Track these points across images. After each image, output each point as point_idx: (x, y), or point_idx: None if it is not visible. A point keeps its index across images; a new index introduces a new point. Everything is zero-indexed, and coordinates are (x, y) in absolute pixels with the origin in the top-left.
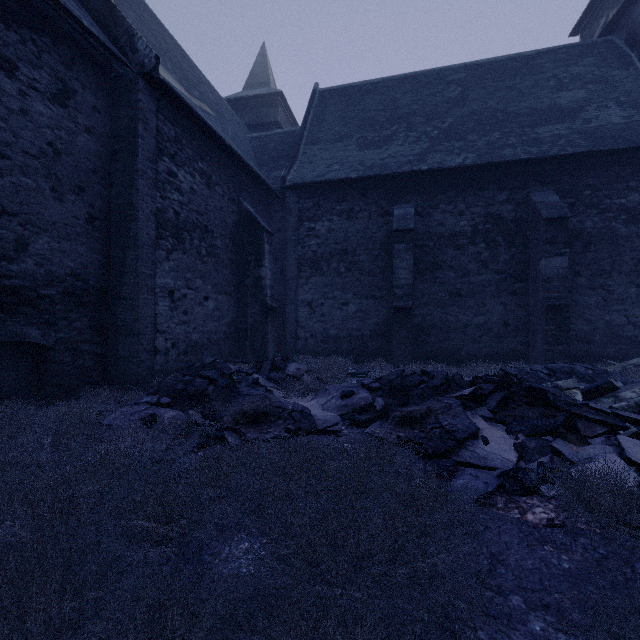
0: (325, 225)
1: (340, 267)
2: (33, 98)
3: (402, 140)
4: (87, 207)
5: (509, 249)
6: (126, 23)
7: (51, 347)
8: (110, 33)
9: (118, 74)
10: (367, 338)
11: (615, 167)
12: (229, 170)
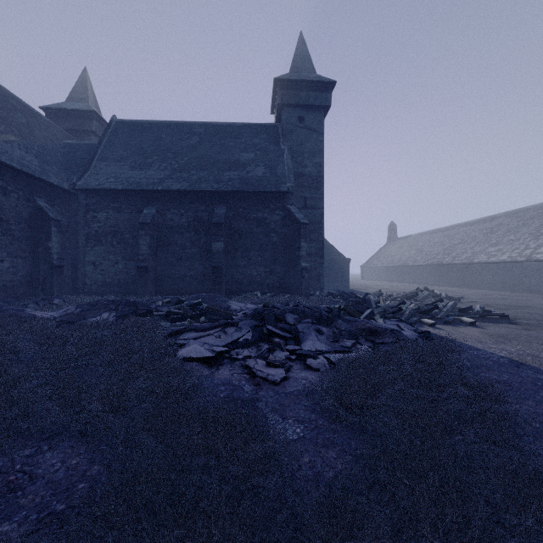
0: (104, 215)
1: (113, 241)
2: None
3: (157, 167)
4: None
5: (206, 236)
6: None
7: None
8: None
9: None
10: (130, 284)
11: (252, 199)
12: (25, 181)
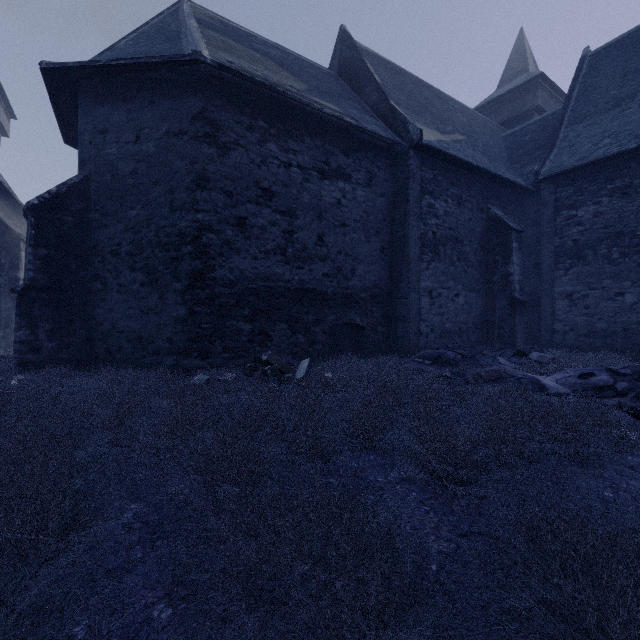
0: (590, 210)
1: (611, 253)
2: (357, 189)
3: None
4: (381, 242)
5: None
6: (402, 117)
7: (364, 327)
8: (392, 127)
9: (397, 152)
10: None
11: None
12: (477, 185)
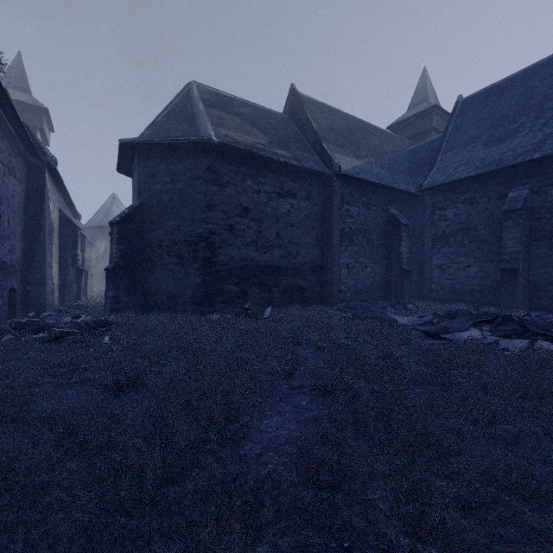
0: (452, 211)
1: (464, 240)
2: (301, 202)
3: (527, 130)
4: (316, 234)
5: None
6: (329, 155)
7: (305, 288)
8: (323, 160)
9: (326, 176)
10: (486, 292)
11: None
12: (380, 194)
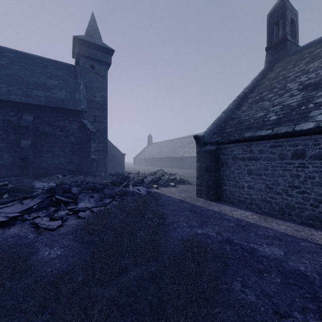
0: None
1: None
2: None
3: None
4: None
5: (15, 135)
6: None
7: None
8: None
9: None
10: None
11: (56, 112)
12: None
